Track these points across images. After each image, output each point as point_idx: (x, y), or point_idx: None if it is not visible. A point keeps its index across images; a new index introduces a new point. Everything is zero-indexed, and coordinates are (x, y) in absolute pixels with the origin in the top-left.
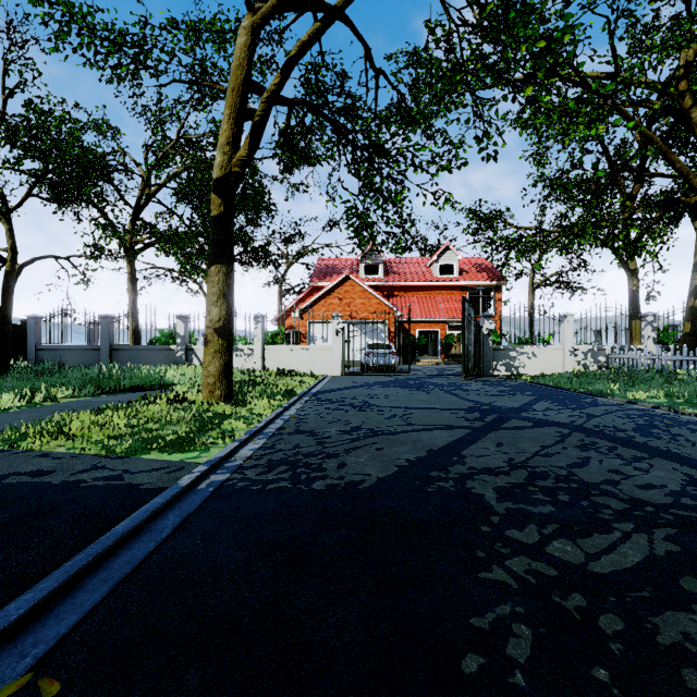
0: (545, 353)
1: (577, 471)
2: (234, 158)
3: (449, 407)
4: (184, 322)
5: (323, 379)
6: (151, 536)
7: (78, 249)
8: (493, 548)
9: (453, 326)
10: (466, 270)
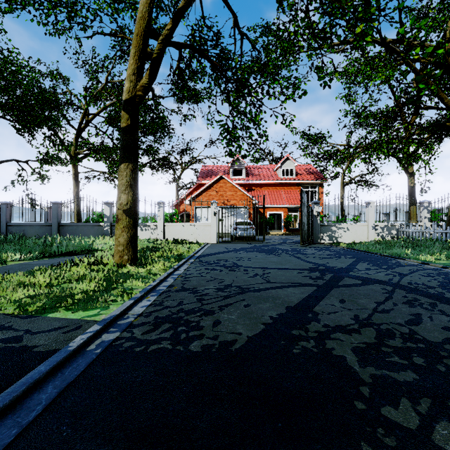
0: (355, 228)
1: (416, 328)
2: (138, 85)
3: (295, 268)
4: (109, 207)
5: (205, 246)
6: (18, 418)
7: (36, 157)
8: (377, 437)
9: (291, 210)
10: (300, 173)
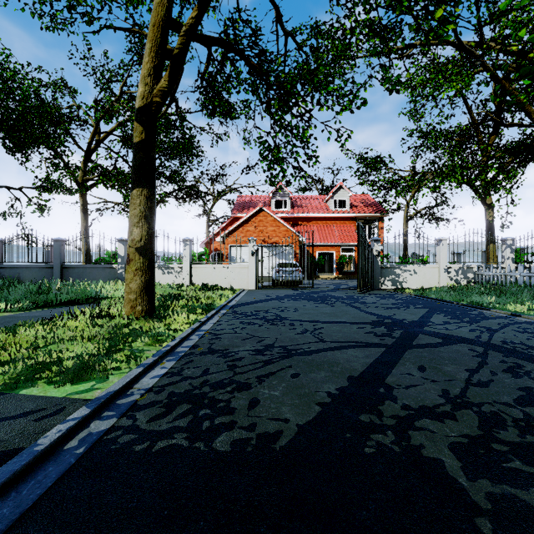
0: (423, 270)
1: (533, 411)
2: (155, 89)
3: (354, 321)
4: (124, 245)
5: (241, 292)
6: None
7: (34, 183)
8: None
9: (345, 249)
10: (355, 205)
